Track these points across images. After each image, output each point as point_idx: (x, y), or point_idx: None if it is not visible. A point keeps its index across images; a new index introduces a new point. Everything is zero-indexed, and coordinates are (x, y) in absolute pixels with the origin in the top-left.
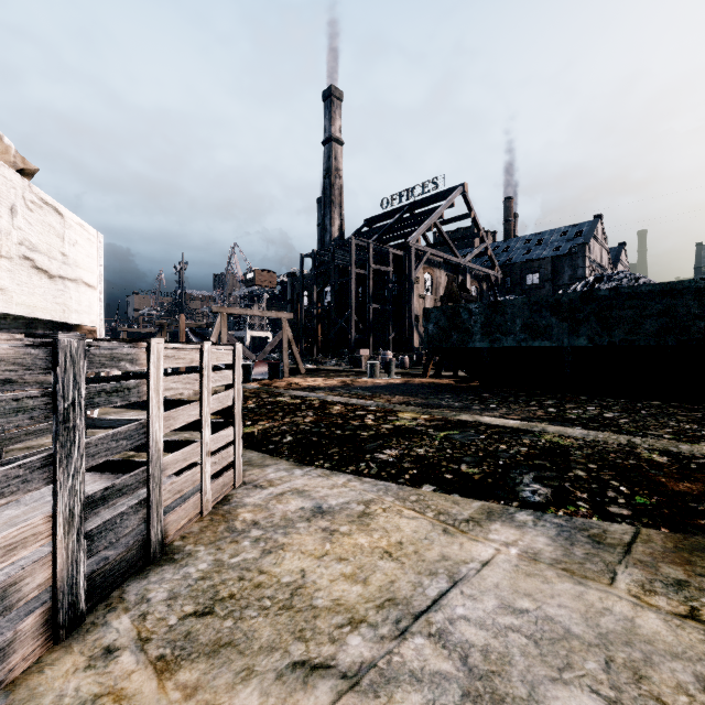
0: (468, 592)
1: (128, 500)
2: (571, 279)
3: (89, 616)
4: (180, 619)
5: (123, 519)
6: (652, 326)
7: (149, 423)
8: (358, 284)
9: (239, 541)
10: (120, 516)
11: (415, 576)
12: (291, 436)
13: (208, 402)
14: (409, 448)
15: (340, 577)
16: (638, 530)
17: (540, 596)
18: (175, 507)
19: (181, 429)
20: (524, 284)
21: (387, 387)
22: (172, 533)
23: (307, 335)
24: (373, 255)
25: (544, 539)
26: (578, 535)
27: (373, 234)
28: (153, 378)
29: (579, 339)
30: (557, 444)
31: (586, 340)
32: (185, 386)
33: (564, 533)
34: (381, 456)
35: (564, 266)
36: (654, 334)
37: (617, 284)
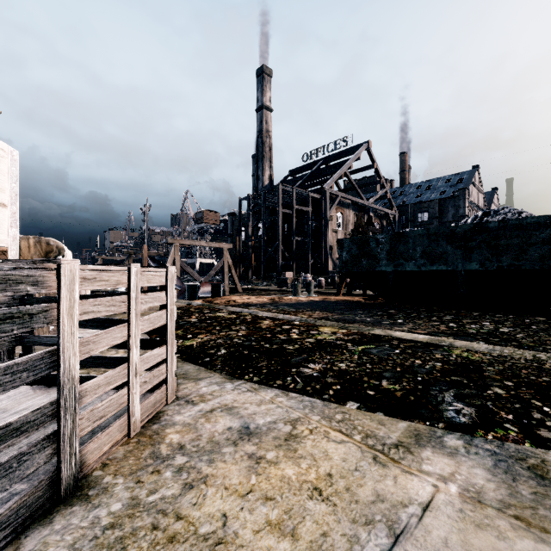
0: None
1: None
2: (454, 217)
3: None
4: None
5: (23, 460)
6: (537, 252)
7: (59, 350)
8: (284, 221)
9: (161, 471)
10: (18, 457)
11: (350, 526)
12: (225, 349)
13: (137, 324)
14: (331, 363)
15: (266, 527)
16: None
17: None
18: (105, 426)
19: (119, 346)
20: (416, 221)
21: (308, 304)
22: (92, 462)
23: (244, 262)
24: (296, 198)
25: (482, 471)
26: (517, 467)
27: (296, 181)
28: (65, 301)
29: (472, 264)
30: (468, 359)
31: (478, 265)
32: (109, 308)
33: (501, 464)
34: (306, 370)
35: (448, 206)
36: (539, 259)
37: (504, 217)
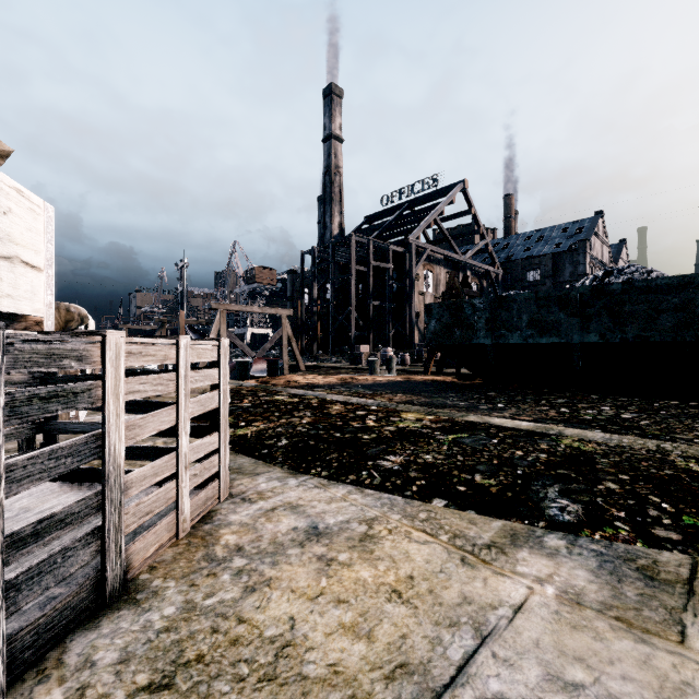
0: (502, 653)
1: (96, 518)
2: (572, 275)
3: (12, 690)
4: (128, 696)
5: (67, 556)
6: (668, 321)
7: (104, 434)
8: (358, 281)
9: (218, 574)
10: (62, 552)
11: (432, 628)
12: (286, 439)
13: (186, 406)
14: (415, 454)
15: (338, 629)
16: (695, 560)
17: (595, 661)
18: (148, 527)
19: (161, 434)
20: (525, 281)
21: (388, 384)
22: (138, 564)
23: (307, 332)
24: (374, 251)
25: (584, 573)
26: (625, 568)
27: (373, 231)
28: (110, 379)
29: (590, 335)
30: (579, 450)
31: (597, 337)
32: (156, 387)
33: (607, 565)
34: (385, 463)
35: (565, 262)
36: (671, 329)
37: (629, 278)
